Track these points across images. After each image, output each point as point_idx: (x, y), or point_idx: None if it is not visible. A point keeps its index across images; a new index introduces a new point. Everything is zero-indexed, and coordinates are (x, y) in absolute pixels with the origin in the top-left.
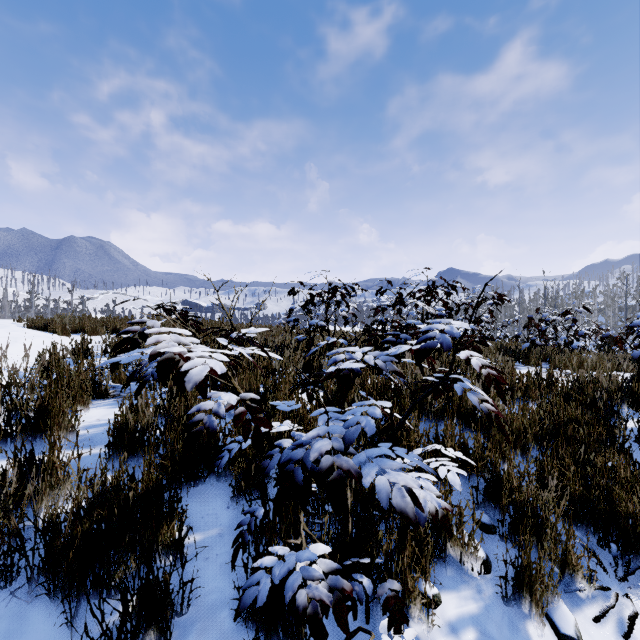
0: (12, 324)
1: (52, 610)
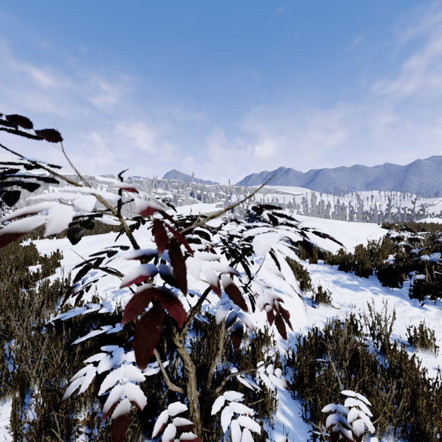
0: (376, 226)
1: (377, 280)
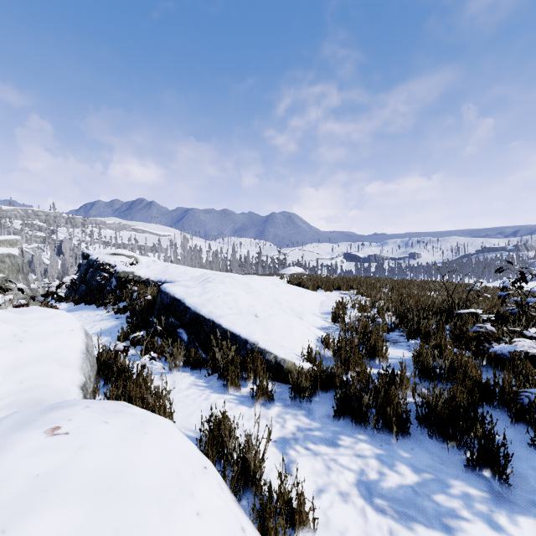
0: (280, 281)
1: (432, 442)
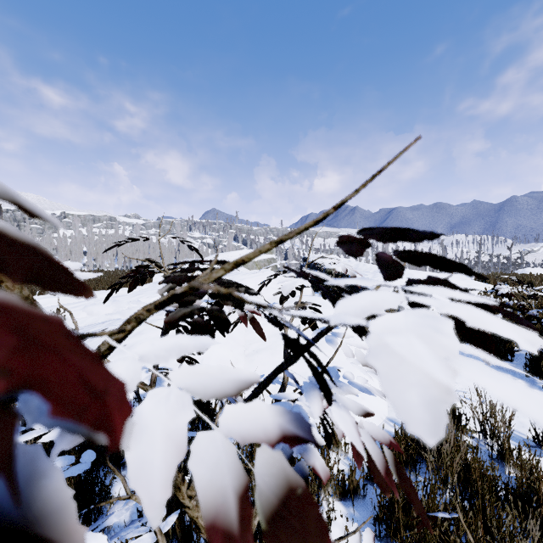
0: (467, 277)
1: None
